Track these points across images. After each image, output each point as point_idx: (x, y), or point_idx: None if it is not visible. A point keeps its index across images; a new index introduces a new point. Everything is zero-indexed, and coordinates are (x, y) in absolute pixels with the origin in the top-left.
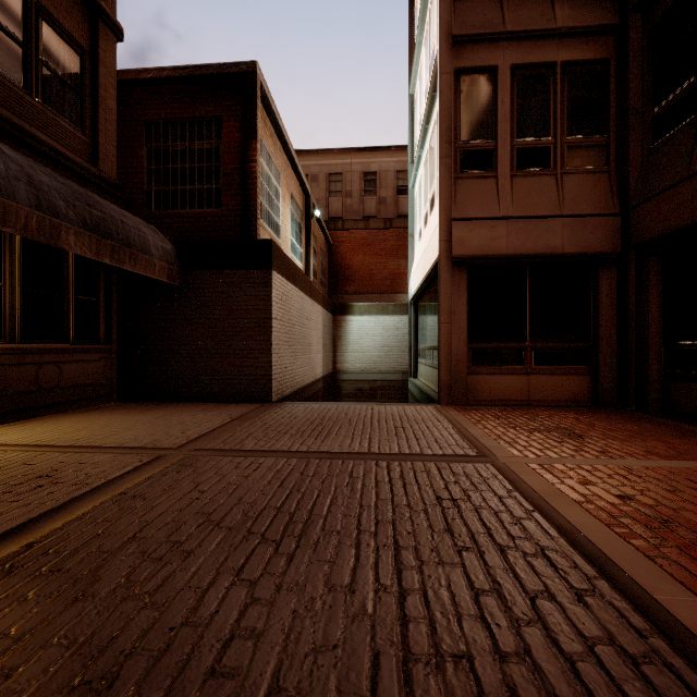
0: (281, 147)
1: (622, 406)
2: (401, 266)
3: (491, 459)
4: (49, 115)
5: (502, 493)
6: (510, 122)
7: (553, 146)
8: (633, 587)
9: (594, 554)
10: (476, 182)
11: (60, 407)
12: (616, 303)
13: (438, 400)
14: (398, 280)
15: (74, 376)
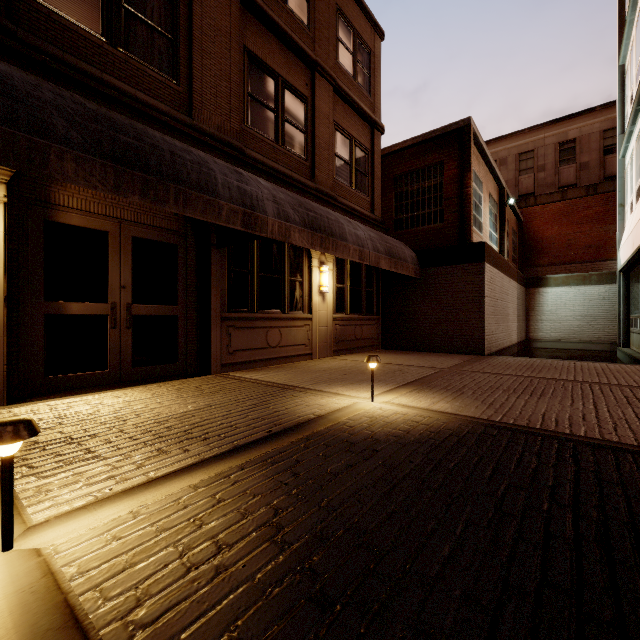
0: (482, 162)
1: None
2: (608, 231)
3: None
4: (357, 194)
5: None
6: None
7: None
8: None
9: None
10: None
11: (361, 349)
12: None
13: None
14: (604, 247)
15: (366, 333)
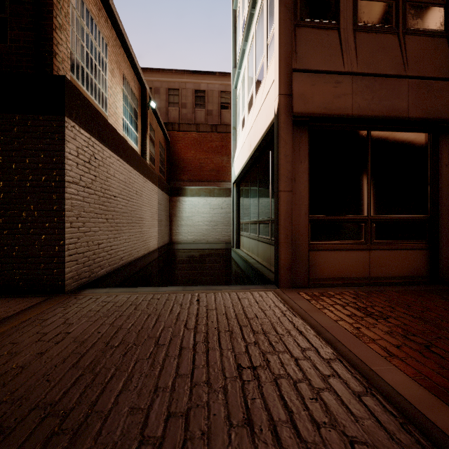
0: (108, 19)
1: None
2: (224, 161)
3: None
4: None
5: None
6: None
7: (395, 3)
8: None
9: None
10: (317, 32)
11: None
12: None
13: (276, 281)
14: (221, 172)
15: None
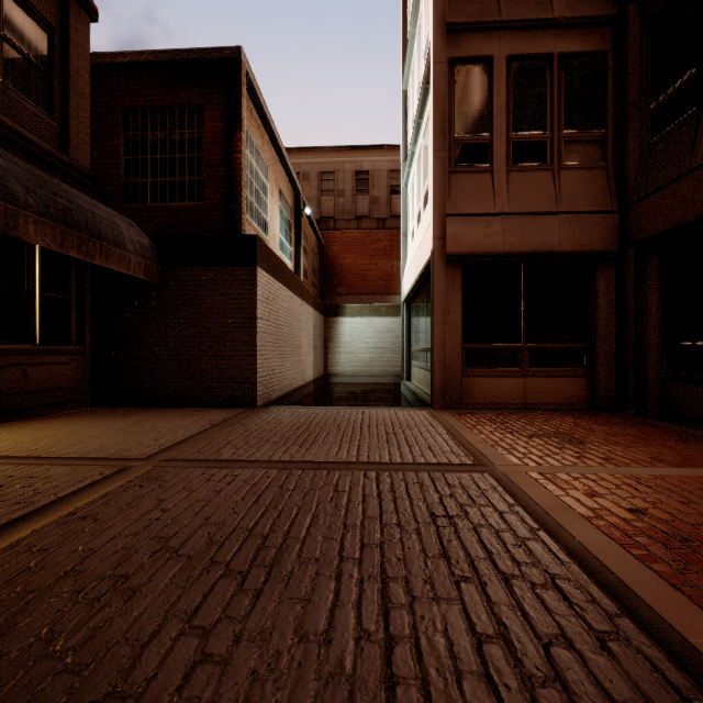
0: (269, 140)
1: (620, 409)
2: (394, 267)
3: (489, 467)
4: (12, 96)
5: (503, 508)
6: (506, 115)
7: (550, 140)
8: (662, 627)
9: (612, 584)
10: (471, 176)
11: (24, 413)
12: (614, 303)
13: (431, 403)
14: (391, 281)
15: (41, 379)
